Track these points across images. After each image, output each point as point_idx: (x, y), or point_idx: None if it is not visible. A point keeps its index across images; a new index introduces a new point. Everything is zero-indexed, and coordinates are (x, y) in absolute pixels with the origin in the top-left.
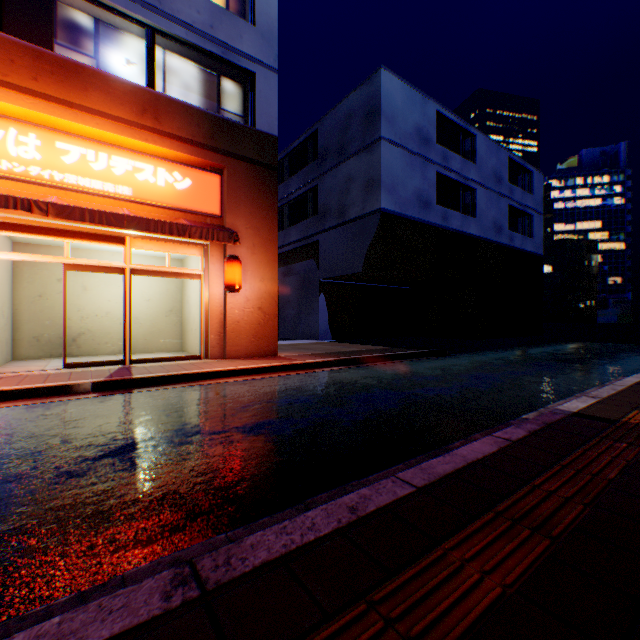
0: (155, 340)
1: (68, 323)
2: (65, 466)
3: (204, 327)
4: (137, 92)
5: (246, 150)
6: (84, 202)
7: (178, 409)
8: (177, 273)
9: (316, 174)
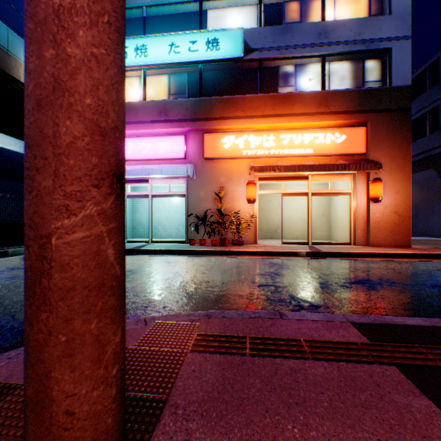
0: (313, 232)
1: (272, 222)
2: (338, 283)
3: (352, 225)
4: (315, 96)
5: (383, 104)
6: (290, 161)
7: (365, 270)
8: (335, 193)
9: (436, 96)
